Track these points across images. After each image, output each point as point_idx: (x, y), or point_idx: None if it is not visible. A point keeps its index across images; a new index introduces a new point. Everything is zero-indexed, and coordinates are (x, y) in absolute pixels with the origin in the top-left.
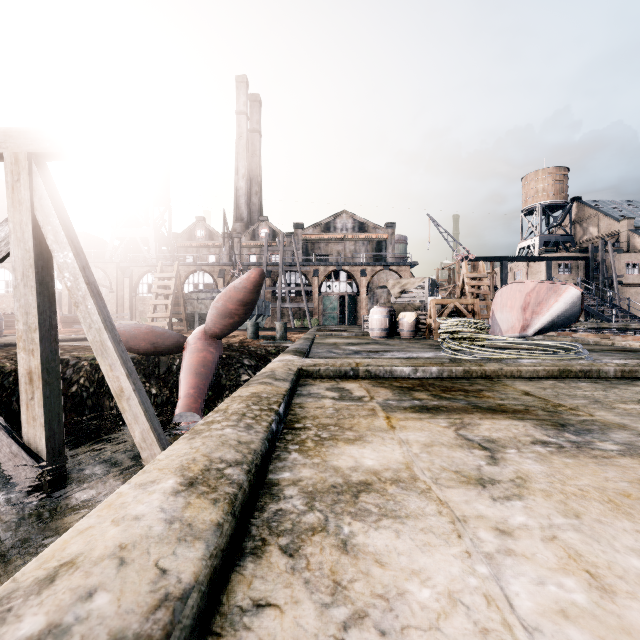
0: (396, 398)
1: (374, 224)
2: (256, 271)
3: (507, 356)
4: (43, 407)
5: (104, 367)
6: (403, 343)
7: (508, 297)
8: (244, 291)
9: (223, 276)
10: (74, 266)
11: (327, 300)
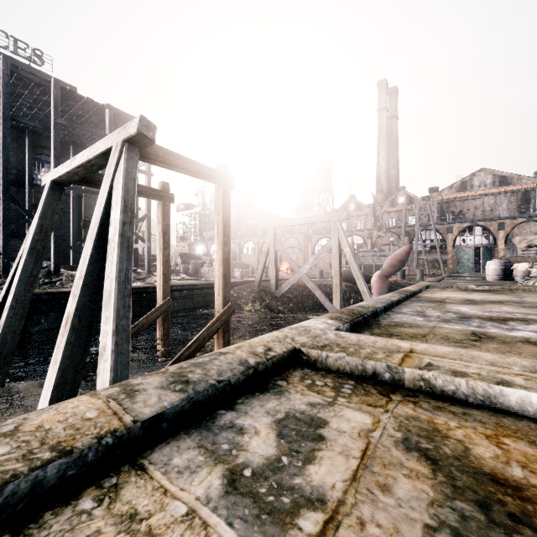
0: (460, 290)
1: (519, 175)
2: (407, 246)
3: None
4: (339, 295)
5: (358, 283)
6: (505, 283)
7: None
8: (401, 255)
9: (371, 237)
10: (349, 252)
11: (461, 252)
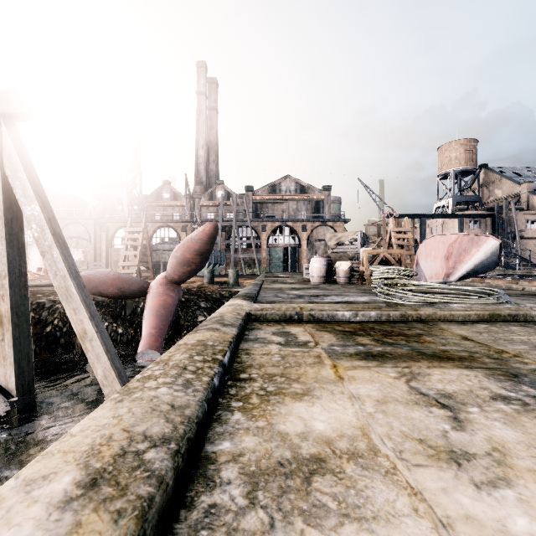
0: (340, 343)
1: (313, 187)
2: (210, 224)
3: (436, 300)
4: (13, 348)
5: (69, 311)
6: (340, 288)
7: (432, 248)
8: (200, 242)
9: (185, 231)
10: (41, 218)
11: (273, 251)
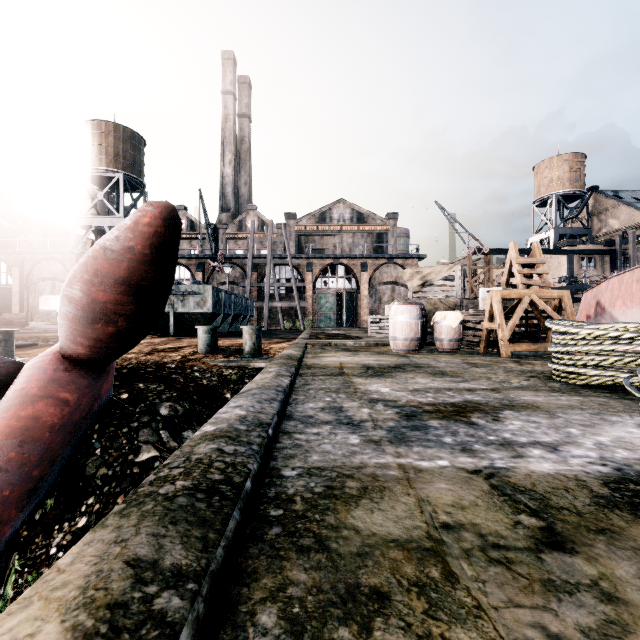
0: None
1: (374, 214)
2: (155, 208)
3: None
4: None
5: None
6: (466, 367)
7: None
8: (128, 258)
9: (202, 270)
10: None
11: (322, 298)
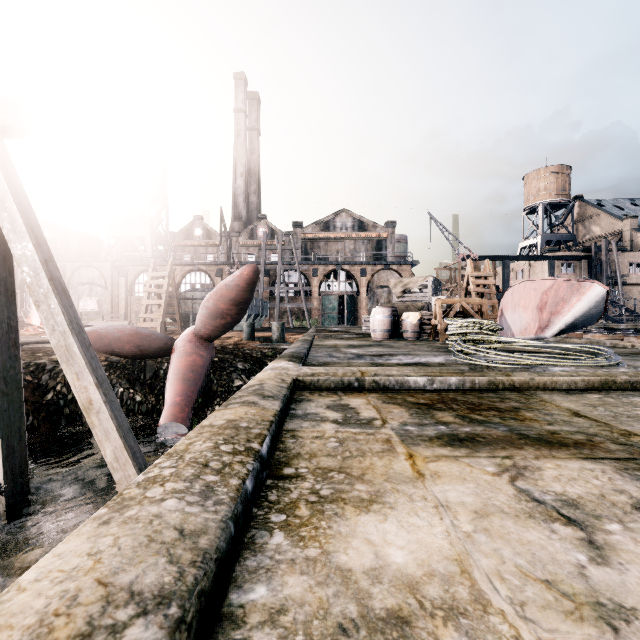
0: (415, 421)
1: (374, 223)
2: (249, 267)
3: (530, 362)
4: None
5: (70, 376)
6: (408, 345)
7: (521, 296)
8: (236, 289)
9: (220, 275)
10: (34, 259)
11: (326, 300)
